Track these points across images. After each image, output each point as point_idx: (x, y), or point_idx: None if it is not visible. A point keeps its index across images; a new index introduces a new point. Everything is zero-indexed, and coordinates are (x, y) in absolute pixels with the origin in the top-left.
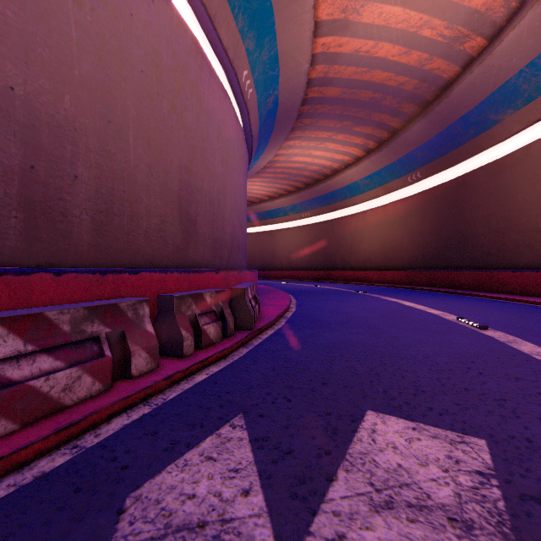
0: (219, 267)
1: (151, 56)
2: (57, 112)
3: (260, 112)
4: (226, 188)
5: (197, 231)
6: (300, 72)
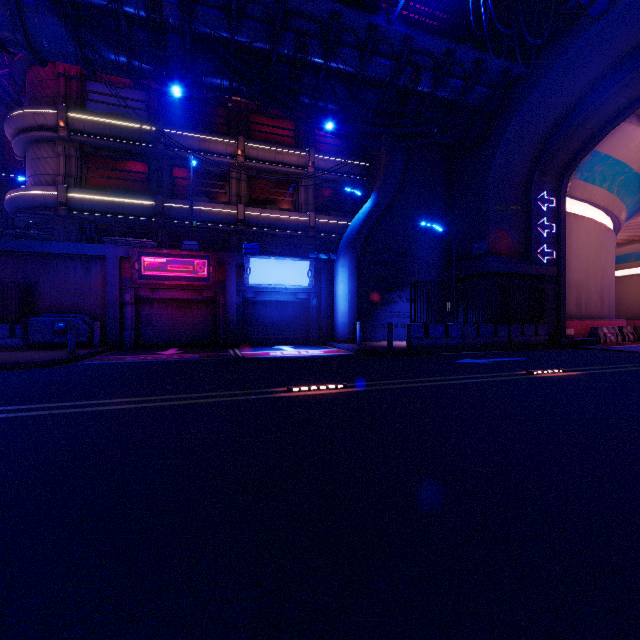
0: (609, 318)
1: (594, 247)
2: (580, 281)
3: (627, 217)
4: (612, 278)
5: (604, 303)
6: None
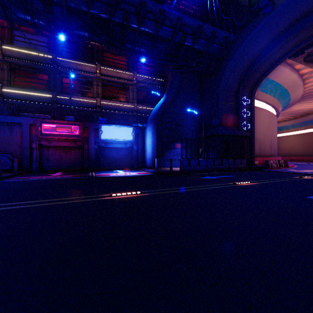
0: (274, 156)
1: (267, 123)
2: (261, 138)
3: (282, 109)
4: (275, 137)
5: (272, 149)
6: (298, 97)
